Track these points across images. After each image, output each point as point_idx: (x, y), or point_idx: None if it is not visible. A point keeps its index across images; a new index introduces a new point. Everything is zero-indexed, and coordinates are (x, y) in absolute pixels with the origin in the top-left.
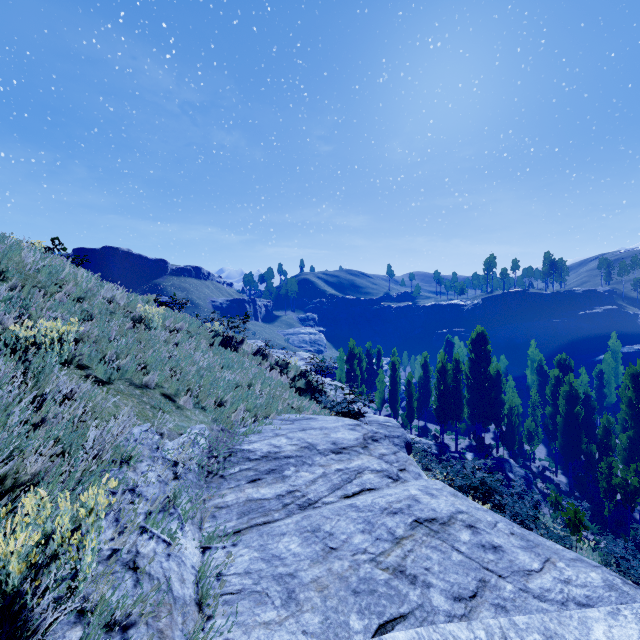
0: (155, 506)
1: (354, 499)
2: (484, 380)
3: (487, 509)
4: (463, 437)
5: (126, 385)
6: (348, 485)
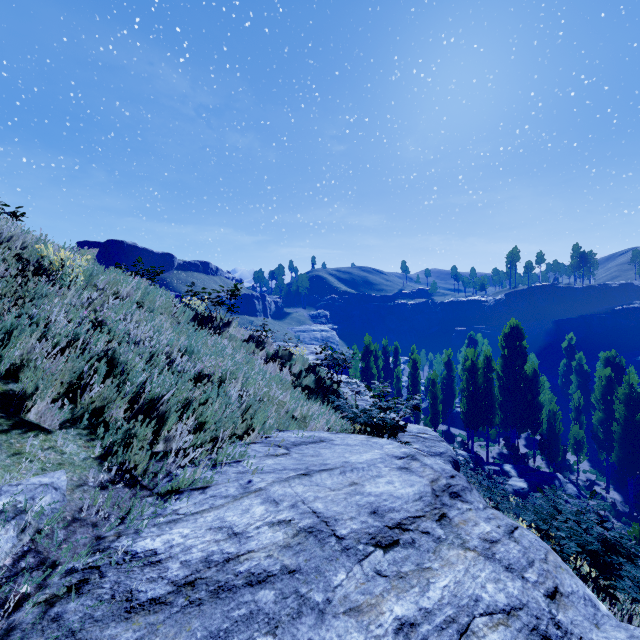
0: None
1: None
2: (519, 380)
3: None
4: (492, 444)
5: None
6: None
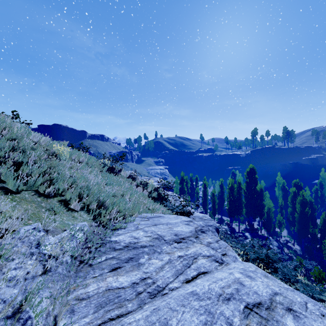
0: (2, 314)
1: (193, 284)
2: (254, 193)
3: (293, 289)
4: (242, 224)
5: (31, 194)
6: (188, 270)
